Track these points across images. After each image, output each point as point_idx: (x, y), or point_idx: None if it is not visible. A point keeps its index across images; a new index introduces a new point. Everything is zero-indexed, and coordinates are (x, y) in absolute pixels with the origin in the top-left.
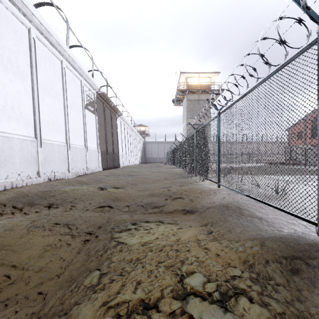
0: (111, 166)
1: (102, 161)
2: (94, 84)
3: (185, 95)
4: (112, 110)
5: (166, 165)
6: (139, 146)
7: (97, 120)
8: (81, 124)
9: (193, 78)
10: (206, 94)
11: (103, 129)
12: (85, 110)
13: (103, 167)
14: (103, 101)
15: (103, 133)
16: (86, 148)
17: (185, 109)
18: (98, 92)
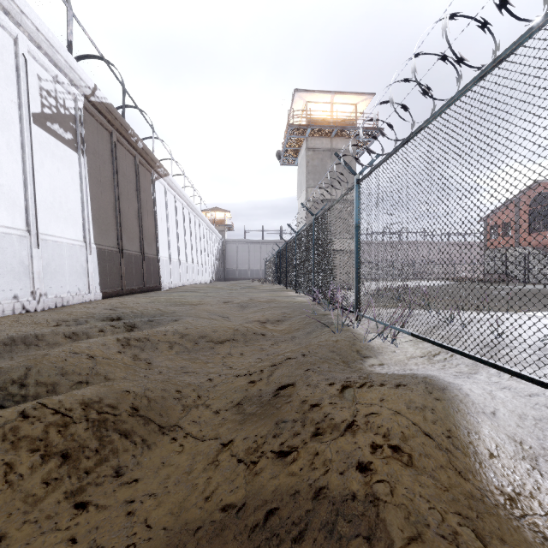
0: (134, 288)
1: (104, 274)
2: (74, 69)
3: (303, 141)
4: (142, 159)
5: (264, 285)
6: (211, 247)
7: (89, 170)
8: (12, 163)
9: (320, 104)
10: (346, 139)
11: (111, 197)
12: (37, 129)
13: (108, 289)
14: (110, 128)
15: (109, 205)
16: (36, 238)
17: (304, 168)
18: (92, 100)
